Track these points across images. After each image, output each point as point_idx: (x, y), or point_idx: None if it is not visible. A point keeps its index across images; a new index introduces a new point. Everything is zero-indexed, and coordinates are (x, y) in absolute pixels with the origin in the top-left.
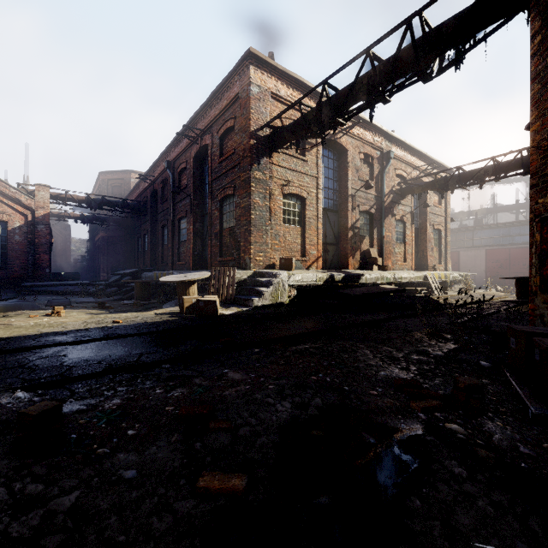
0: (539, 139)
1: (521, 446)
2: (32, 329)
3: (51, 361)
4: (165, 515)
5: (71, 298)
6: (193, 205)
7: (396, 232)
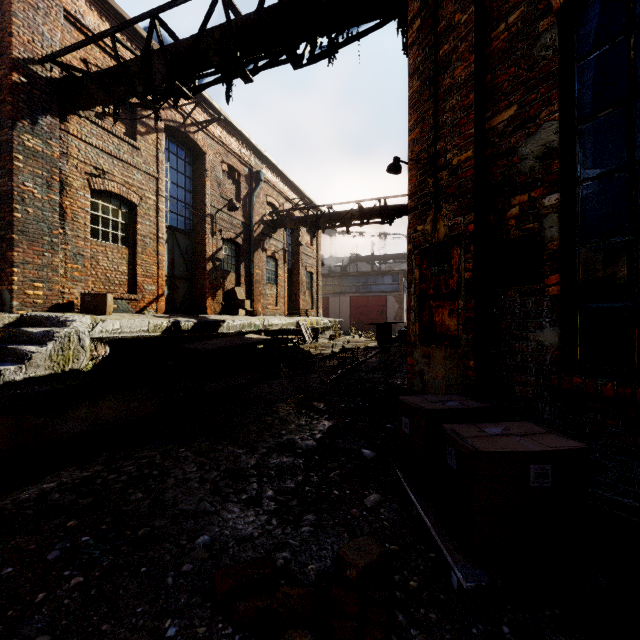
0: (419, 151)
1: None
2: None
3: None
4: None
5: None
6: None
7: (268, 270)
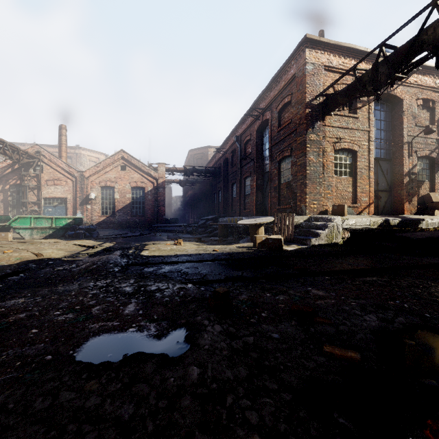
0: None
1: None
2: (171, 251)
3: (193, 270)
4: (309, 360)
5: (178, 234)
6: (256, 167)
7: None
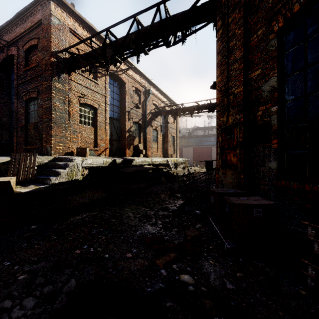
0: (221, 86)
1: (227, 282)
2: None
3: None
4: None
5: None
6: (0, 103)
7: (153, 136)
